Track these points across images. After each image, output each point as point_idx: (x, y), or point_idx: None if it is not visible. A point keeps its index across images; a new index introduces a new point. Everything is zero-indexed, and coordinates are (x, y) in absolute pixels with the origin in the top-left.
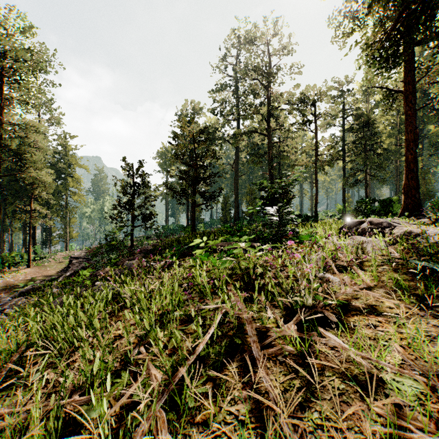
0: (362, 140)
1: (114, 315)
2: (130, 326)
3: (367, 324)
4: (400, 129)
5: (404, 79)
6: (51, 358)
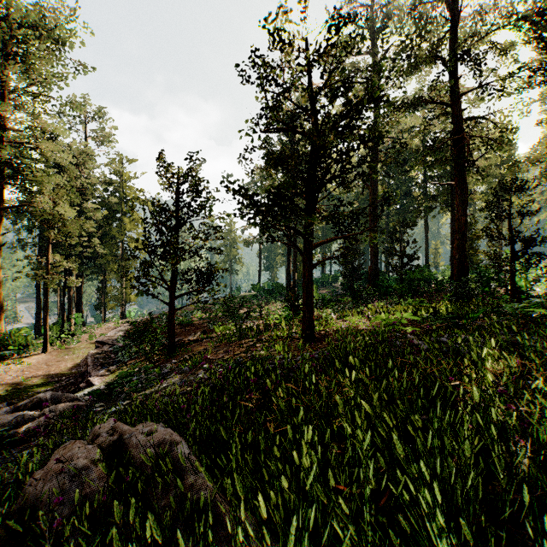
0: None
1: None
2: None
3: None
4: None
5: None
6: None
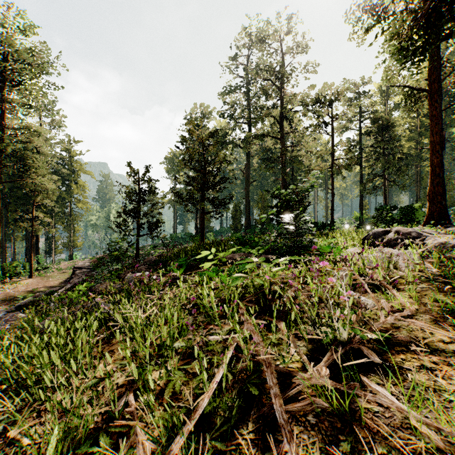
0: (381, 143)
1: (106, 343)
2: (122, 359)
3: (419, 367)
4: (420, 132)
5: (429, 77)
6: (22, 402)
